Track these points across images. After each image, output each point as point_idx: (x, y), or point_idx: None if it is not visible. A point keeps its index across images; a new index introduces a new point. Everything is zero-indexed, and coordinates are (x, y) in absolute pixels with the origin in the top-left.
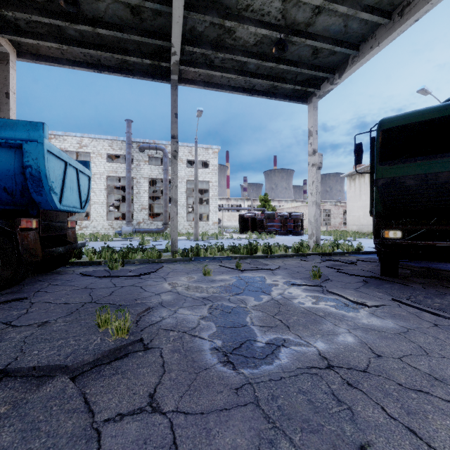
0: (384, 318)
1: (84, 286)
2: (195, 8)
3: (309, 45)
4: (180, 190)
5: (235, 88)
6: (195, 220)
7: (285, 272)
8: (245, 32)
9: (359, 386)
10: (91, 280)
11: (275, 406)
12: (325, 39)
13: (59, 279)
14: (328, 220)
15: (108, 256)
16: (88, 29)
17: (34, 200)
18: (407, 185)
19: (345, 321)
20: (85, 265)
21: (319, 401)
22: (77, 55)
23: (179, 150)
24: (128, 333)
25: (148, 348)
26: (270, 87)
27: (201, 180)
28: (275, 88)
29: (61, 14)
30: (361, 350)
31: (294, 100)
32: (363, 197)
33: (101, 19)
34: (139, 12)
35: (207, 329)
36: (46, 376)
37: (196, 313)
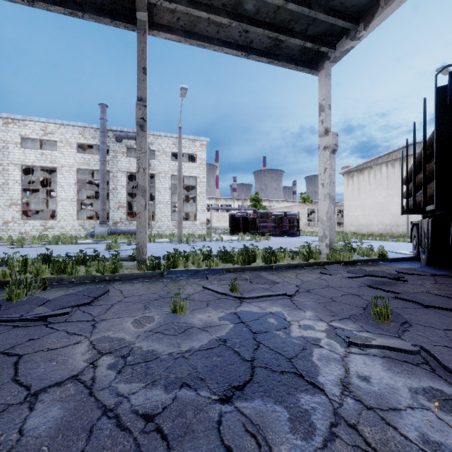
0: None
1: None
2: None
3: None
4: (163, 186)
5: (226, 44)
6: (178, 219)
7: (312, 300)
8: None
9: None
10: None
11: None
12: None
13: None
14: None
15: (33, 270)
16: None
17: None
18: None
19: None
20: None
21: None
22: None
23: (162, 141)
24: None
25: None
26: (272, 45)
27: (187, 175)
28: (279, 47)
29: None
30: None
31: (302, 65)
32: (362, 196)
33: None
34: None
35: None
36: None
37: None
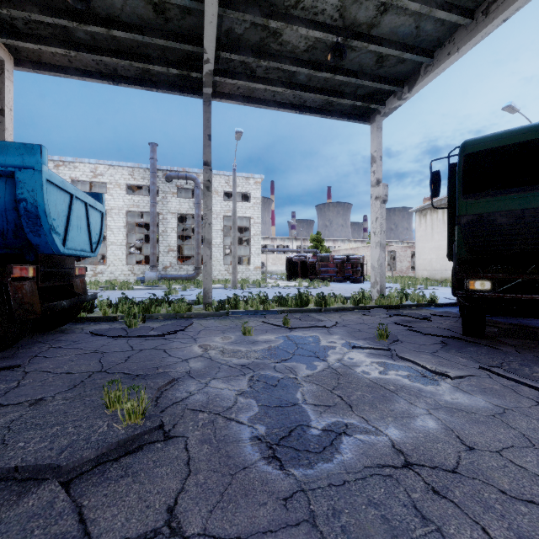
0: (473, 394)
1: (93, 349)
2: (233, 4)
3: (373, 51)
4: (215, 228)
5: (281, 105)
6: (233, 264)
7: (343, 330)
8: (294, 35)
9: (449, 494)
10: (103, 342)
11: (337, 527)
12: (393, 44)
13: (63, 340)
14: (393, 264)
15: (126, 309)
16: (101, 31)
17: (31, 242)
18: (498, 223)
19: (423, 398)
20: (97, 321)
21: (397, 518)
22: (88, 63)
23: (214, 180)
24: (144, 417)
25: (170, 437)
26: (324, 103)
27: (240, 216)
28: (331, 105)
29: (67, 12)
30: (447, 440)
31: (354, 118)
32: (436, 237)
33: (117, 18)
34: (164, 9)
35: (247, 409)
36: (32, 480)
37: (233, 387)
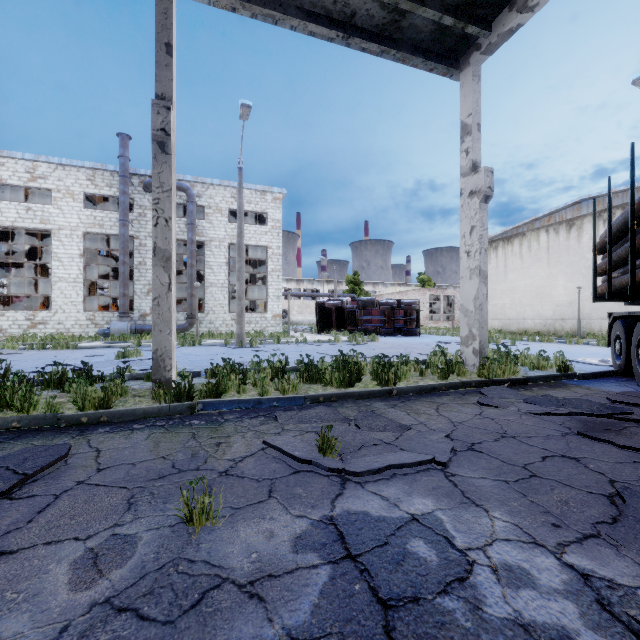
0: None
1: None
2: None
3: None
4: (217, 261)
5: (311, 16)
6: (238, 310)
7: (490, 475)
8: None
9: None
10: None
11: None
12: None
13: None
14: (448, 312)
15: None
16: None
17: None
18: None
19: None
20: None
21: None
22: None
23: (216, 193)
24: None
25: None
26: (387, 21)
27: (253, 244)
28: (398, 26)
29: None
30: None
31: (434, 60)
32: (511, 276)
33: None
34: None
35: None
36: None
37: None
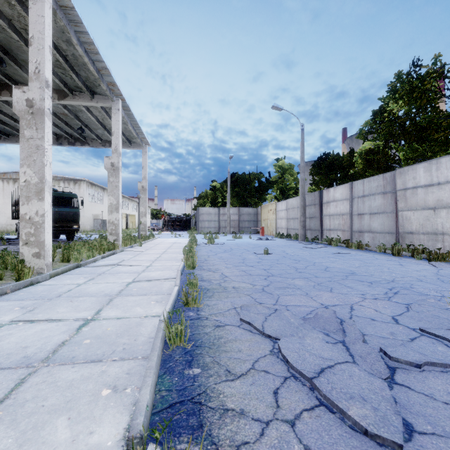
0: None
1: None
2: None
3: None
4: None
5: None
6: None
7: None
8: None
9: None
10: None
11: None
12: None
13: None
14: None
15: None
16: None
17: None
18: None
19: None
20: None
21: None
22: None
23: None
24: None
25: None
26: None
27: None
28: None
29: None
30: None
31: None
32: None
33: None
34: None
35: None
36: None
37: None
